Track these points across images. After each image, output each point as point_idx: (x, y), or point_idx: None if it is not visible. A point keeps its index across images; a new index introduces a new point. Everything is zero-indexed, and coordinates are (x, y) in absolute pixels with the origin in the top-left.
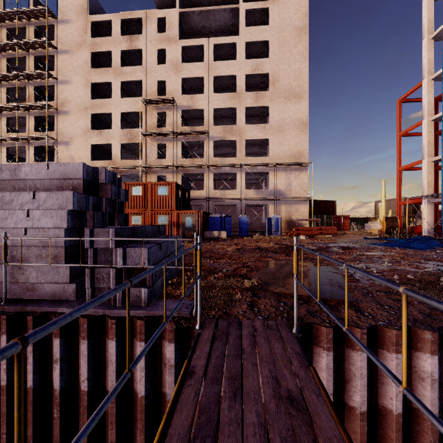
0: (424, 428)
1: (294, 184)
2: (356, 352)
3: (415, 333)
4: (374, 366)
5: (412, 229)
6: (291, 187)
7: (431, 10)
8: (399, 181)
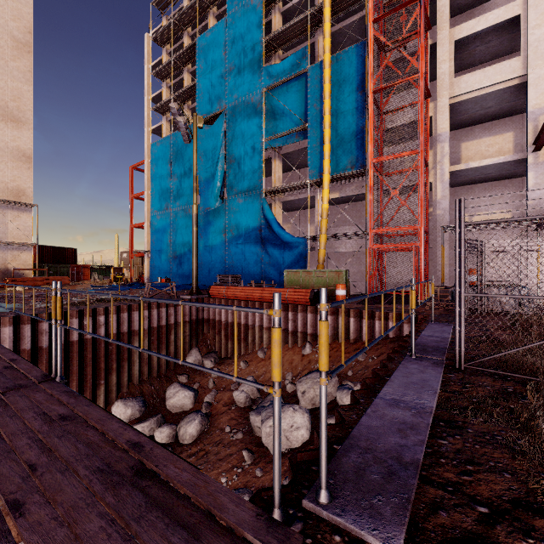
0: (43, 353)
1: (12, 226)
2: (7, 328)
3: (40, 316)
4: (19, 333)
5: (140, 278)
6: (7, 229)
7: (150, 108)
8: (132, 236)
